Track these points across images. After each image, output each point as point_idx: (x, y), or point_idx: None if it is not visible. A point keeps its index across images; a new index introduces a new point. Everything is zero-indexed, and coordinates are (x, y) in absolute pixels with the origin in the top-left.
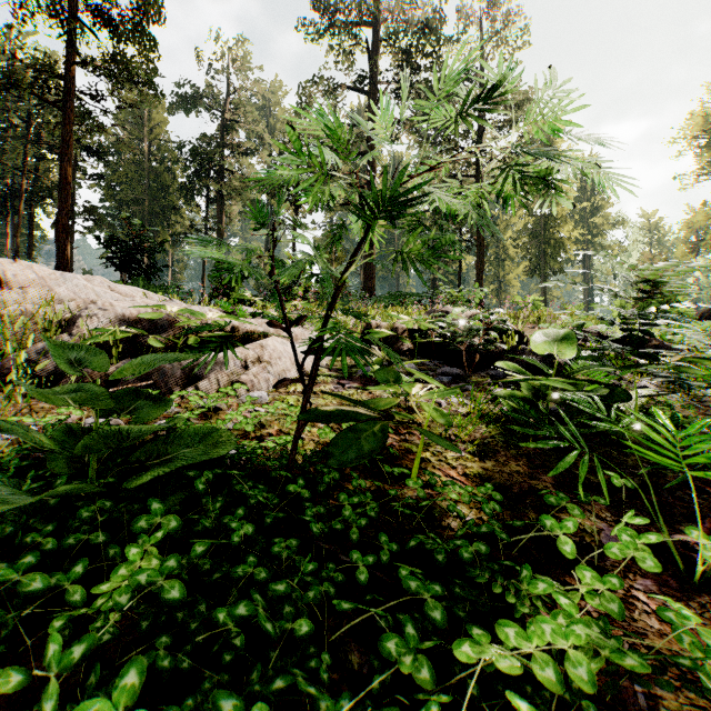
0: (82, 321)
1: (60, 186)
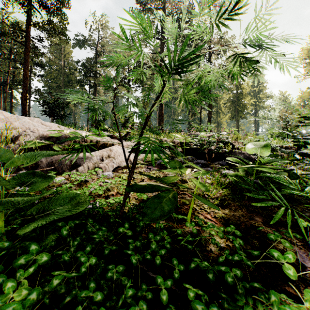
0: (21, 137)
1: (23, 79)
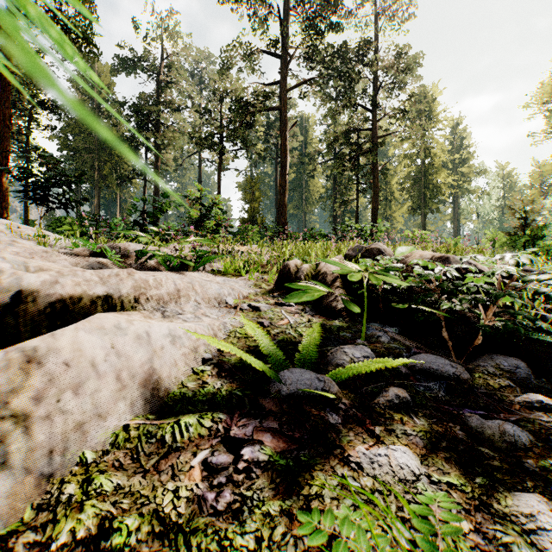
0: None
1: None
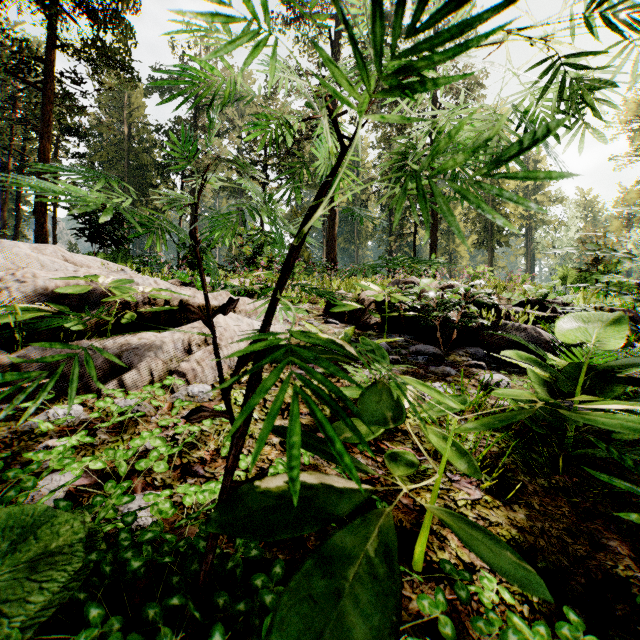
0: None
1: (39, 161)
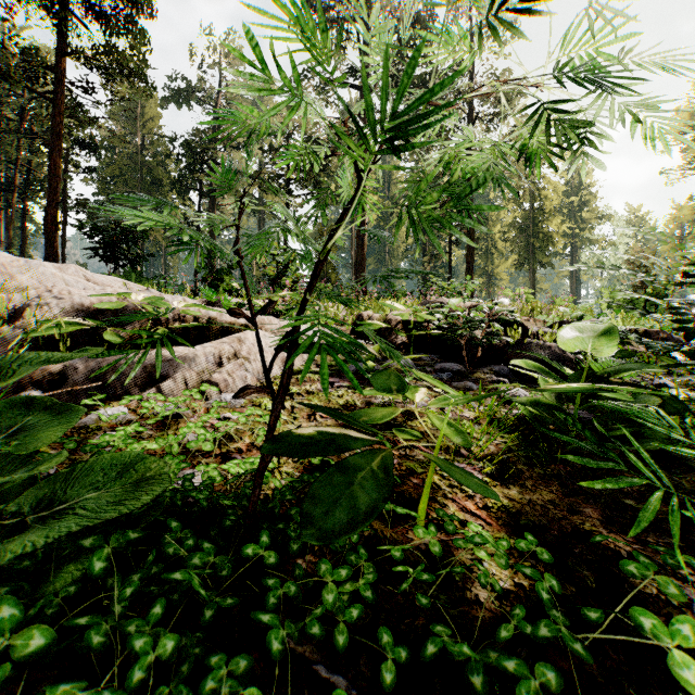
0: (28, 311)
1: (49, 177)
